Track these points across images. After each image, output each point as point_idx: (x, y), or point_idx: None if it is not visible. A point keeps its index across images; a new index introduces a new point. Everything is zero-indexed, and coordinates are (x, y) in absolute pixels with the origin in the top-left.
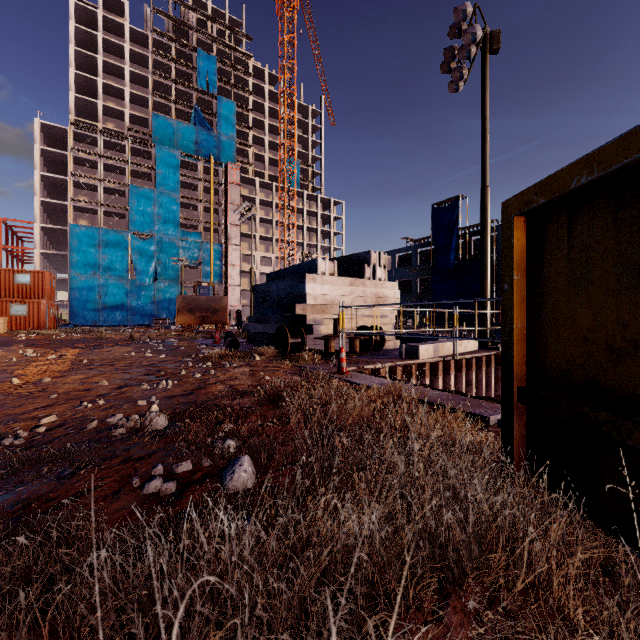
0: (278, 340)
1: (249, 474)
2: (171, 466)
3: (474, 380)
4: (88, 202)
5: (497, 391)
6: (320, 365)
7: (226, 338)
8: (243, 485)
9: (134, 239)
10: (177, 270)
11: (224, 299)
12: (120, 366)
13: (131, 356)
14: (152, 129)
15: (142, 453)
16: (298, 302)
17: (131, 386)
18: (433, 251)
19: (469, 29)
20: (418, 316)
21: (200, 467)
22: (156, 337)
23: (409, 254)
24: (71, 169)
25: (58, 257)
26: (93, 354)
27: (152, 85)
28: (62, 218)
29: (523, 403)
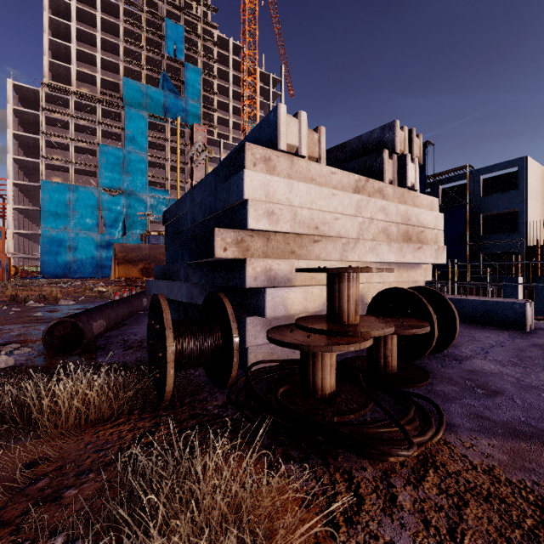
0: (150, 340)
1: None
2: None
3: None
4: (59, 160)
5: None
6: None
7: None
8: None
9: (103, 195)
10: (145, 225)
11: None
12: None
13: None
14: (122, 92)
15: None
16: (227, 227)
17: None
18: None
19: None
20: None
21: None
22: (68, 295)
23: None
24: (43, 128)
25: (33, 213)
26: None
27: (122, 51)
28: (39, 177)
29: None
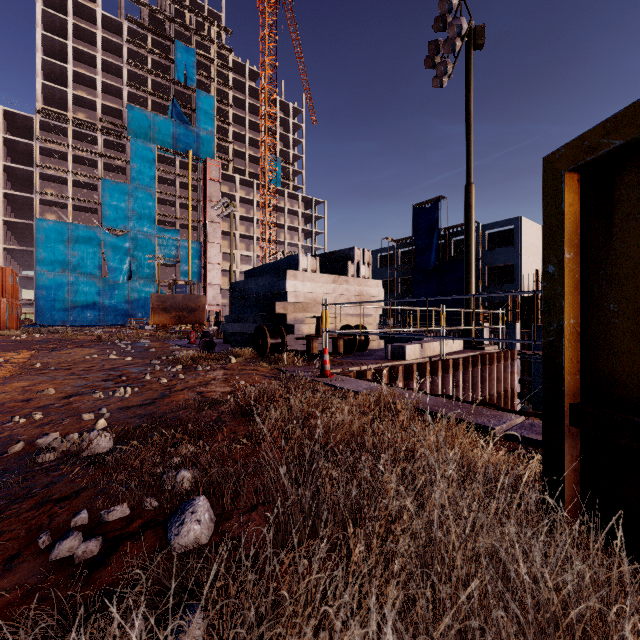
0: (257, 340)
1: (204, 524)
2: (102, 510)
3: (461, 381)
4: (56, 195)
5: (483, 392)
6: (302, 367)
7: (201, 338)
8: (193, 545)
9: (107, 235)
10: (153, 268)
11: (201, 298)
12: (77, 370)
13: (93, 359)
14: (126, 121)
15: (68, 490)
16: (278, 300)
17: (82, 395)
18: (414, 251)
19: (454, 21)
20: (399, 316)
21: (141, 511)
22: (127, 338)
23: (390, 254)
24: (37, 160)
25: (23, 253)
26: (49, 357)
27: (126, 75)
28: (28, 212)
29: (580, 427)
